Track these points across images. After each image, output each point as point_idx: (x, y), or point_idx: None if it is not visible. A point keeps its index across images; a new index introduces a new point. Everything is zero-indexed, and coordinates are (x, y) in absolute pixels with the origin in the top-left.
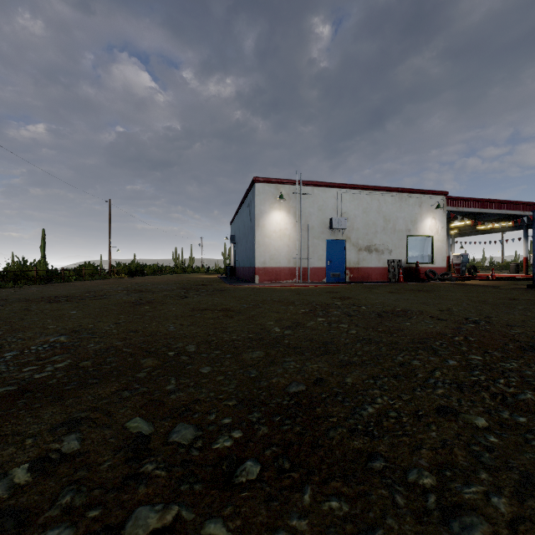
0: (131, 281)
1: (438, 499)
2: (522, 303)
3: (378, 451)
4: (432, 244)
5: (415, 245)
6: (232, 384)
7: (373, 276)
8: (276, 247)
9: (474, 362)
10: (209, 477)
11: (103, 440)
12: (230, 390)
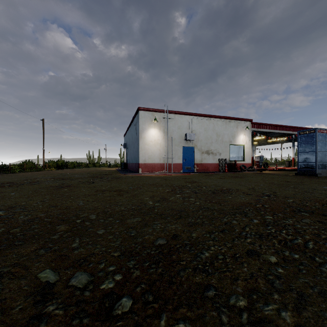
0: (58, 172)
1: (248, 316)
2: (293, 183)
3: (211, 284)
4: (243, 150)
5: (234, 150)
6: (118, 240)
7: (210, 168)
8: (152, 151)
9: (268, 220)
10: (95, 312)
11: (18, 288)
12: (116, 245)
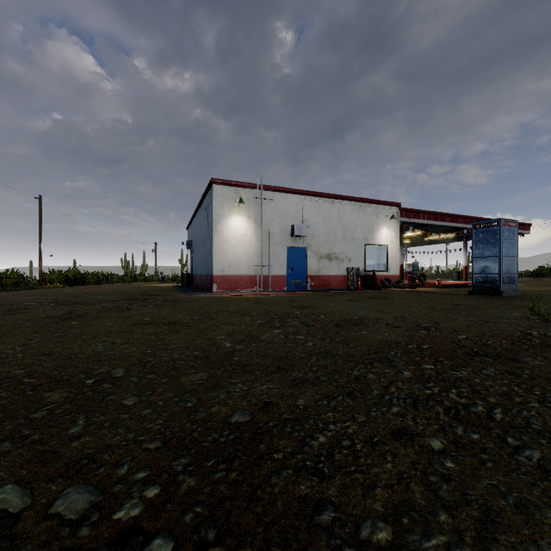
0: (66, 291)
1: None
2: (465, 308)
3: (327, 497)
4: (387, 253)
5: (372, 253)
6: (161, 418)
7: (333, 284)
8: (235, 254)
9: (427, 372)
10: None
11: None
12: (156, 428)
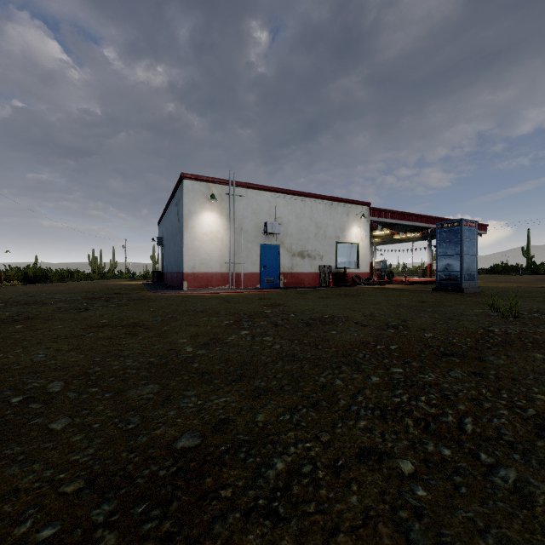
0: (22, 289)
1: None
2: (430, 305)
3: None
4: (358, 251)
5: (344, 251)
6: (93, 446)
7: (306, 281)
8: (207, 251)
9: (396, 377)
10: None
11: None
12: (83, 460)
